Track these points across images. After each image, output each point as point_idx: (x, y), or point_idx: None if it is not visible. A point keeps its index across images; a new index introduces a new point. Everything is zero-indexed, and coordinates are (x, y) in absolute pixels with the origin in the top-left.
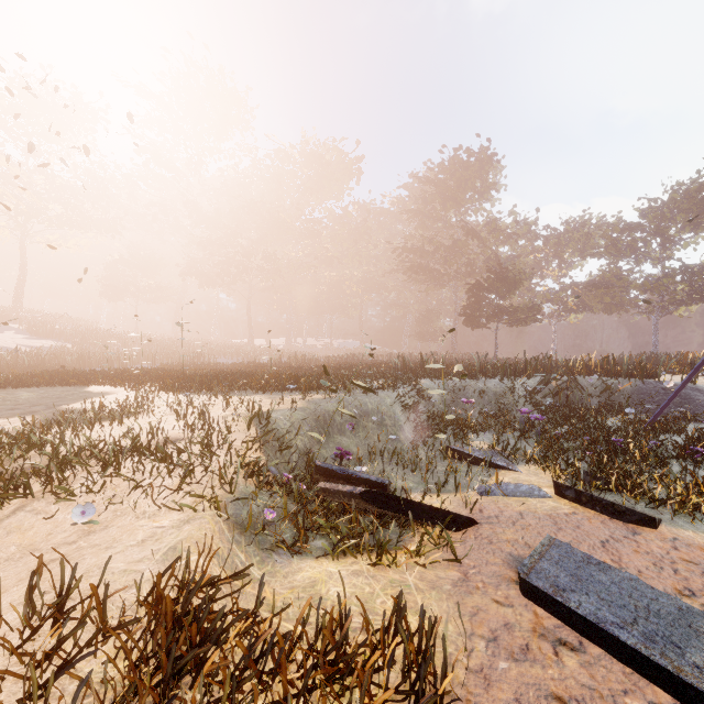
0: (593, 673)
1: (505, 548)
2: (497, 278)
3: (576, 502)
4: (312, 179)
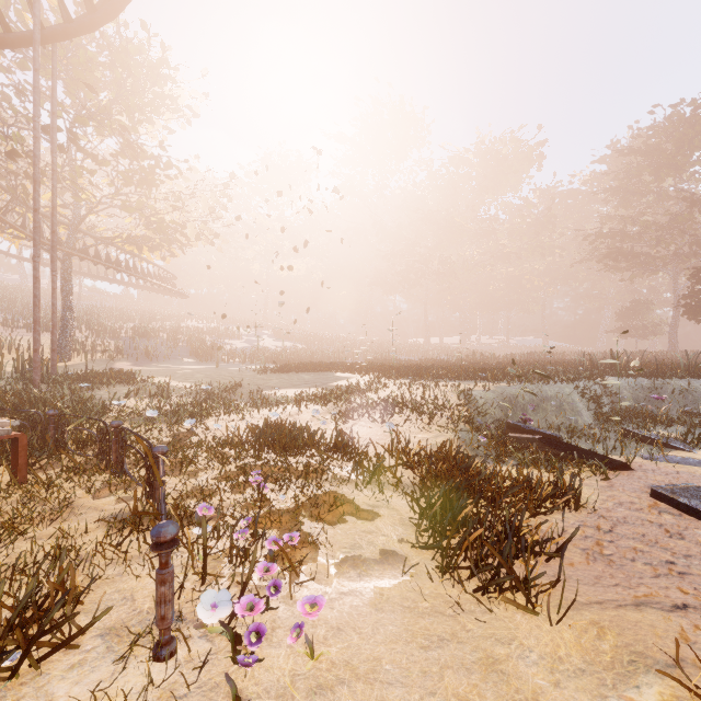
0: (679, 522)
1: (650, 482)
2: None
3: None
4: (488, 177)
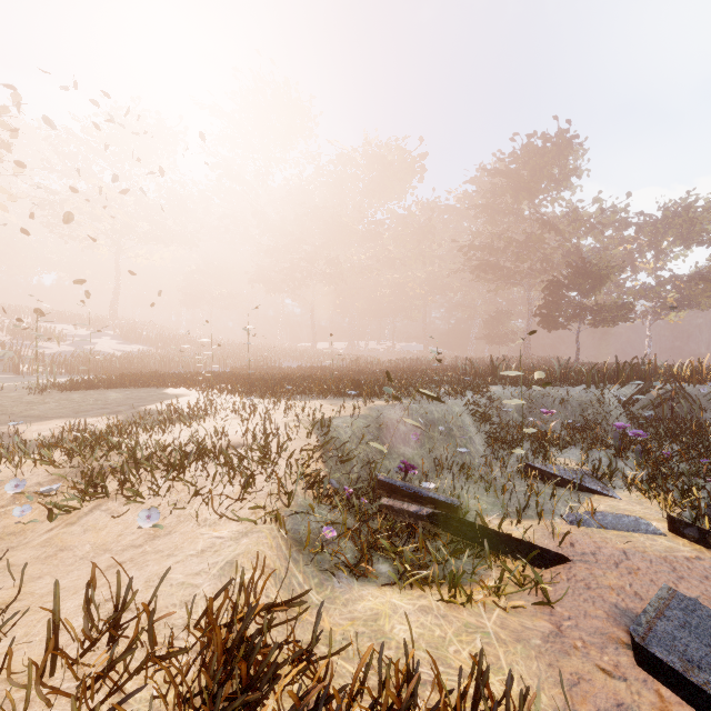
0: None
1: (608, 597)
2: (579, 274)
3: (701, 543)
4: (375, 181)
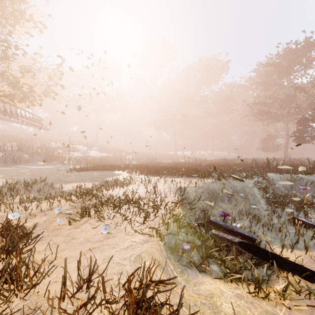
0: None
1: None
2: None
3: None
4: (203, 76)
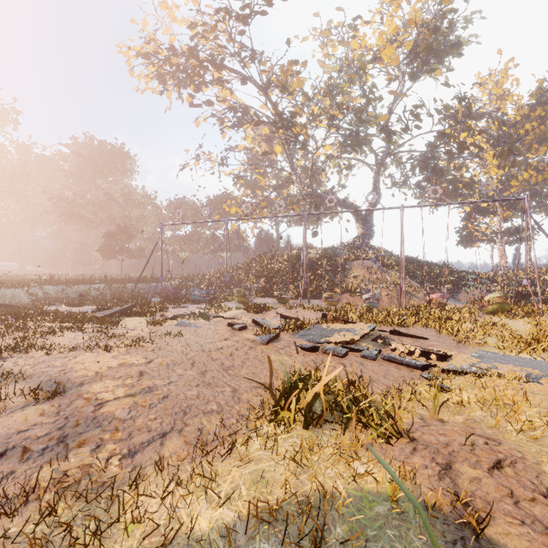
0: None
1: None
2: (121, 232)
3: (68, 306)
4: None
